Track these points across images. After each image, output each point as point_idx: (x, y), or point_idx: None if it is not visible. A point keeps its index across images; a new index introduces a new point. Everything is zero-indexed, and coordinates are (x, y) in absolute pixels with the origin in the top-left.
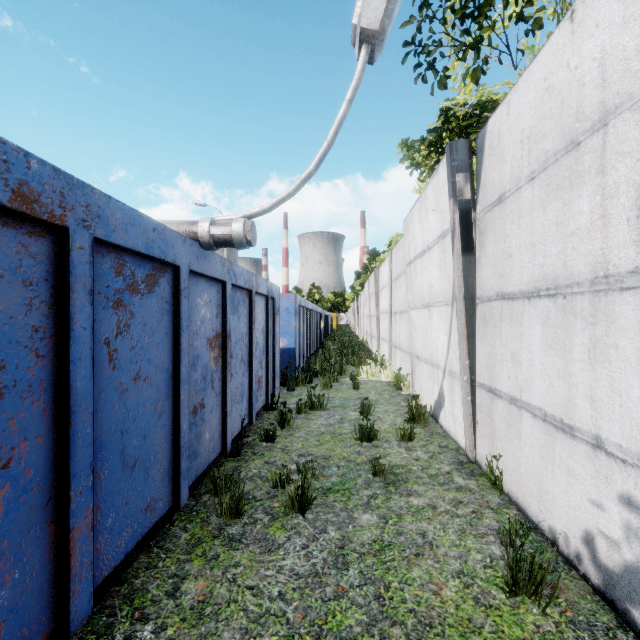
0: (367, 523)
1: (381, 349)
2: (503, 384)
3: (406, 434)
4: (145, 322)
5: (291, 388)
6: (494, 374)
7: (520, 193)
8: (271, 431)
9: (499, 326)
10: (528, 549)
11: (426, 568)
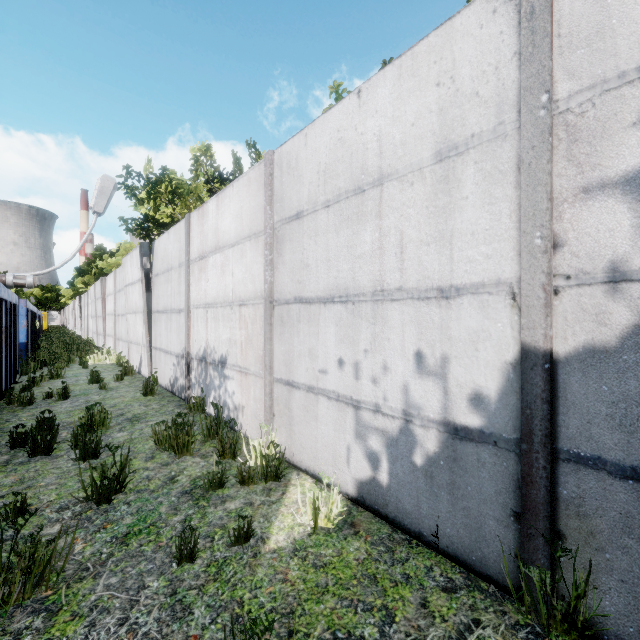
0: (97, 397)
1: (108, 344)
2: (158, 344)
3: (120, 377)
4: None
5: (25, 372)
6: (156, 341)
7: (161, 276)
8: (29, 385)
9: (157, 323)
10: (158, 391)
11: (120, 398)
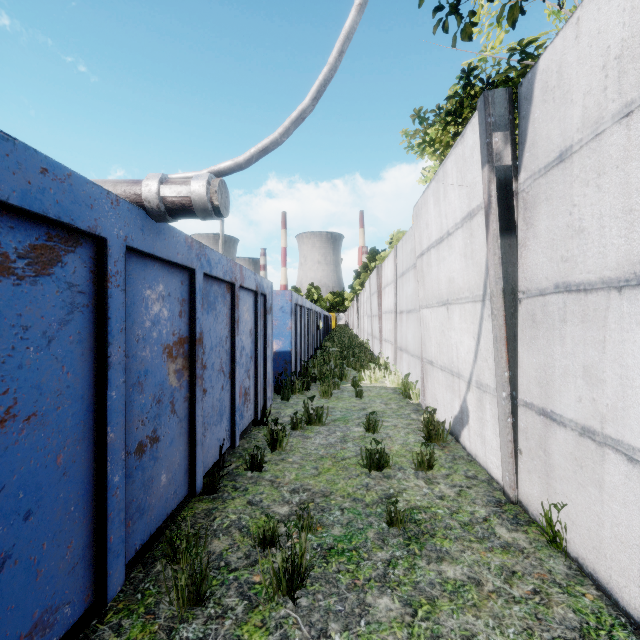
0: (386, 616)
1: (384, 351)
2: (567, 407)
3: (425, 461)
4: (28, 324)
5: (286, 397)
6: (551, 392)
7: (601, 140)
8: (258, 457)
9: (560, 328)
10: None
11: None
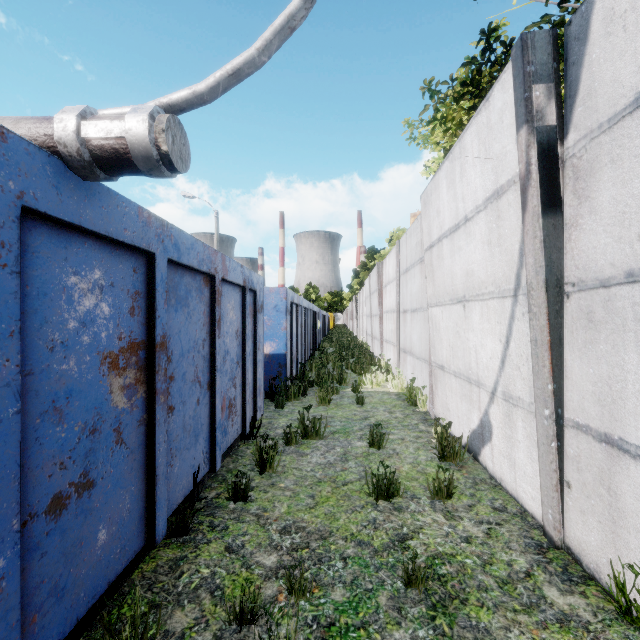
0: None
1: (385, 353)
2: None
3: (443, 489)
4: None
5: (280, 404)
6: (619, 414)
7: None
8: (242, 484)
9: (636, 330)
10: None
11: None
